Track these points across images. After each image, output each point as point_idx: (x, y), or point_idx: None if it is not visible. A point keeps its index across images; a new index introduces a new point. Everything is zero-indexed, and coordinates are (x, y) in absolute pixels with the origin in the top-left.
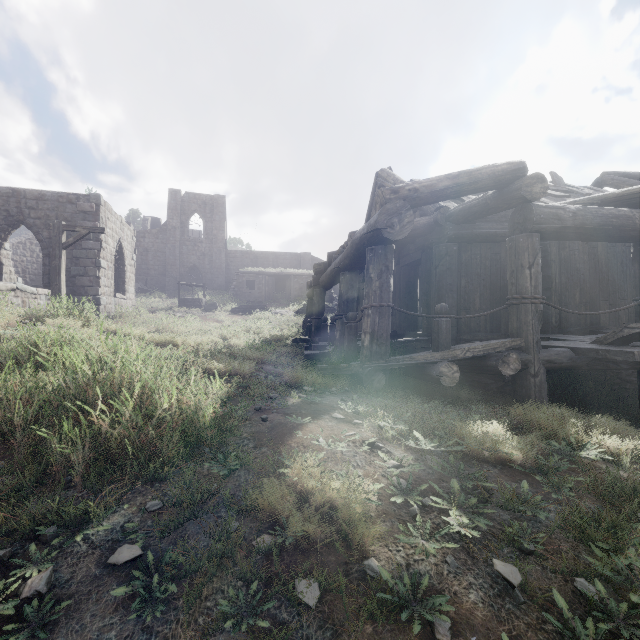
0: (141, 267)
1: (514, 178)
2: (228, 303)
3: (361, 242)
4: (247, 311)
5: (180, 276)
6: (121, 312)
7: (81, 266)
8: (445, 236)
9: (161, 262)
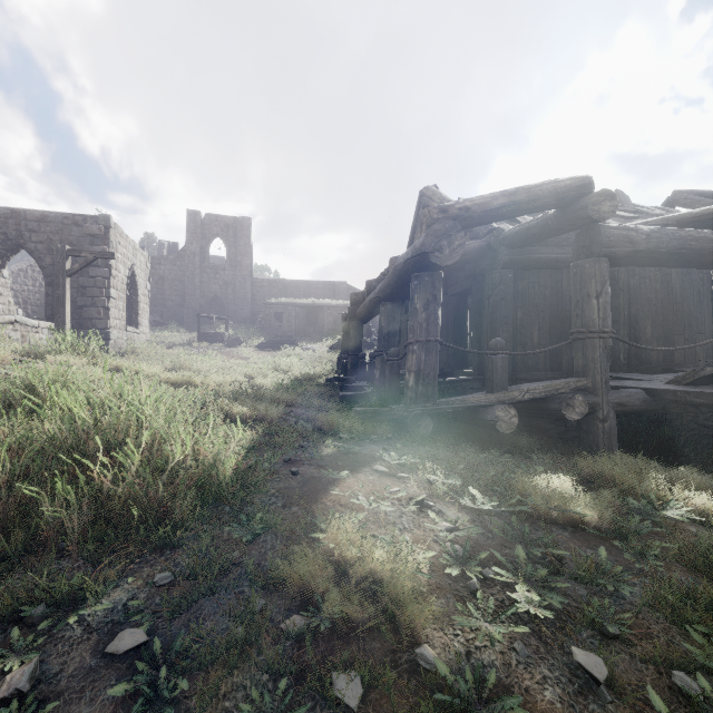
0: (156, 297)
1: (579, 195)
2: (254, 338)
3: (405, 268)
4: (275, 347)
5: (200, 307)
6: (133, 348)
7: (88, 296)
8: (499, 262)
9: (179, 292)
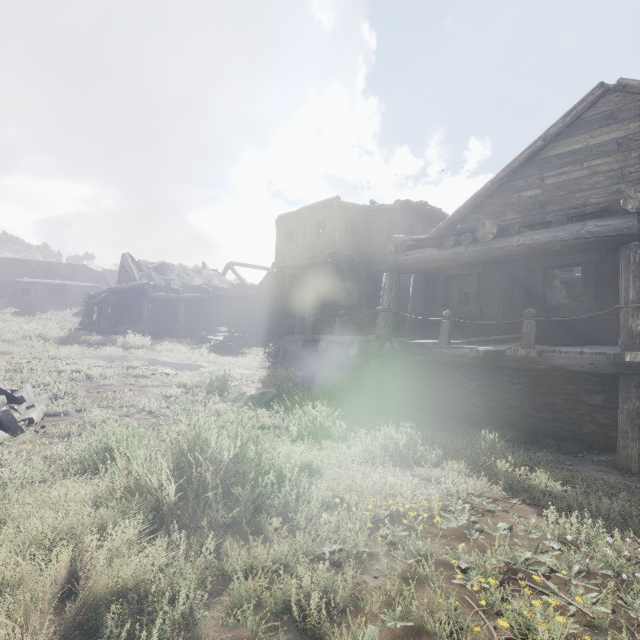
0: None
1: (146, 286)
2: (9, 307)
3: (102, 300)
4: (29, 313)
5: None
6: None
7: None
8: (137, 294)
9: None
